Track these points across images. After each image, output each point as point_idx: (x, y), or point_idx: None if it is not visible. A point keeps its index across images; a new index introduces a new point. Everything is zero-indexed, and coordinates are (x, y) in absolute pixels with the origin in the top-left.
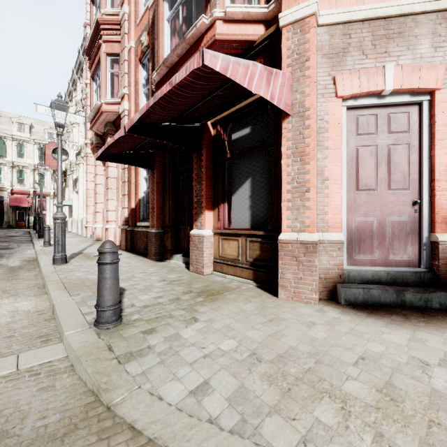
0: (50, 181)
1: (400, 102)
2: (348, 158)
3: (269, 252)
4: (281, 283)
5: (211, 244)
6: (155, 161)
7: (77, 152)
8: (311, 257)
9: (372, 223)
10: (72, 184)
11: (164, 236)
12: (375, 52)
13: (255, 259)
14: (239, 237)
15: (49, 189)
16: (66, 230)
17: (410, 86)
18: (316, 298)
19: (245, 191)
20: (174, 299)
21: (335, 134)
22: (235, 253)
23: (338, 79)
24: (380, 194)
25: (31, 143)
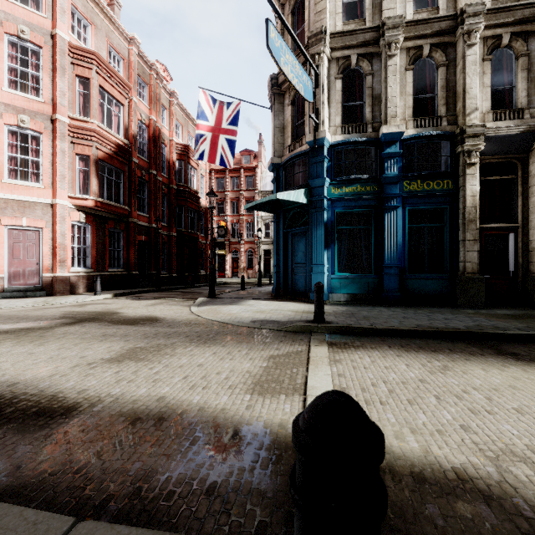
0: None
1: (31, 229)
2: (9, 247)
3: None
4: None
5: None
6: None
7: None
8: None
9: (20, 271)
10: None
11: None
12: (19, 212)
13: None
14: None
15: None
16: None
17: (33, 225)
18: None
19: None
20: None
21: (1, 238)
22: None
23: (2, 219)
24: (24, 260)
25: None
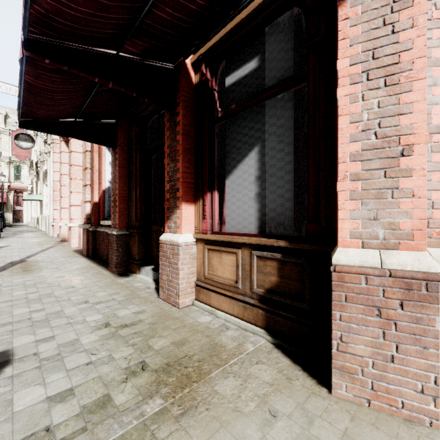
0: (27, 175)
1: None
2: None
3: (299, 281)
4: (340, 362)
5: (192, 256)
6: (117, 136)
7: (45, 139)
8: (423, 311)
9: None
10: (43, 176)
11: (130, 240)
12: None
13: (268, 290)
14: (238, 248)
15: (26, 184)
16: (38, 228)
17: None
18: (437, 413)
19: (248, 168)
20: (94, 409)
21: None
22: (230, 274)
23: None
24: None
25: (5, 134)
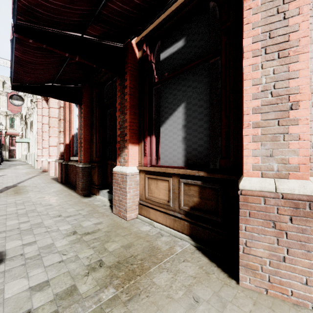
0: (19, 125)
1: None
2: None
3: (214, 201)
4: (245, 261)
5: (137, 183)
6: (82, 96)
7: (32, 99)
8: (307, 224)
9: None
10: (30, 125)
11: (91, 171)
12: None
13: (192, 208)
14: (169, 177)
15: (18, 130)
16: (26, 162)
17: None
18: None
19: (177, 119)
20: (64, 296)
21: None
22: (164, 196)
23: None
24: None
25: (3, 95)
